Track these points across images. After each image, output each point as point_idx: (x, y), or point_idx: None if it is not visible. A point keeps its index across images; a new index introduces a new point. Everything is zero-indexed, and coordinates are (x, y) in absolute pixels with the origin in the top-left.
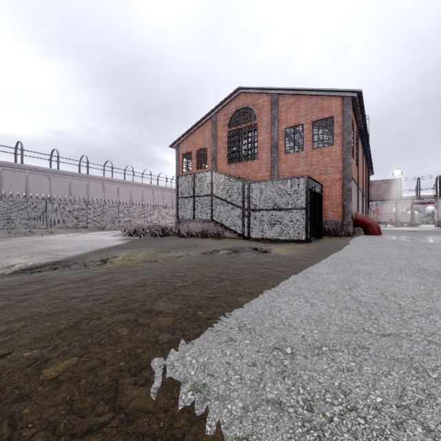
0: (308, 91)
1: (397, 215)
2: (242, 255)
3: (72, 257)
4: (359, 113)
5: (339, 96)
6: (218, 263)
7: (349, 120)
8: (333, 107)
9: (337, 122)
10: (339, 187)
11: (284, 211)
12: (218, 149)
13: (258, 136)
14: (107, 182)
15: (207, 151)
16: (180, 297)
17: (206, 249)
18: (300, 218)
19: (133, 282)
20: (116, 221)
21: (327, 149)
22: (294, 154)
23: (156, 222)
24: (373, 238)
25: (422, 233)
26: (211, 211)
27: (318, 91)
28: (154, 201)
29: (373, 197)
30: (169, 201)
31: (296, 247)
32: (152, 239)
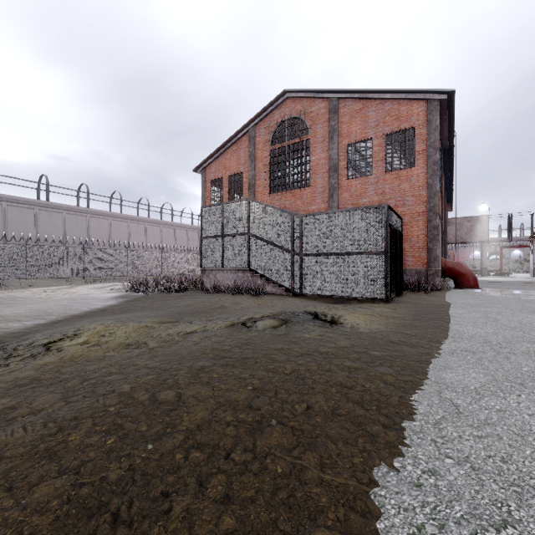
0: (379, 93)
1: (484, 261)
2: (296, 331)
3: (13, 332)
4: (446, 124)
5: (422, 99)
6: (254, 354)
7: (436, 132)
8: (413, 115)
9: (419, 135)
10: (422, 223)
11: (352, 256)
12: (258, 173)
13: (310, 156)
14: (114, 219)
15: (243, 177)
16: (124, 533)
17: (237, 317)
18: (376, 267)
19: (44, 428)
20: (124, 269)
21: (406, 172)
22: (360, 179)
23: (178, 271)
24: (476, 295)
25: (528, 285)
26: (248, 256)
27: (394, 93)
28: (175, 243)
29: (452, 239)
30: (196, 243)
31: (377, 312)
32: (163, 296)
